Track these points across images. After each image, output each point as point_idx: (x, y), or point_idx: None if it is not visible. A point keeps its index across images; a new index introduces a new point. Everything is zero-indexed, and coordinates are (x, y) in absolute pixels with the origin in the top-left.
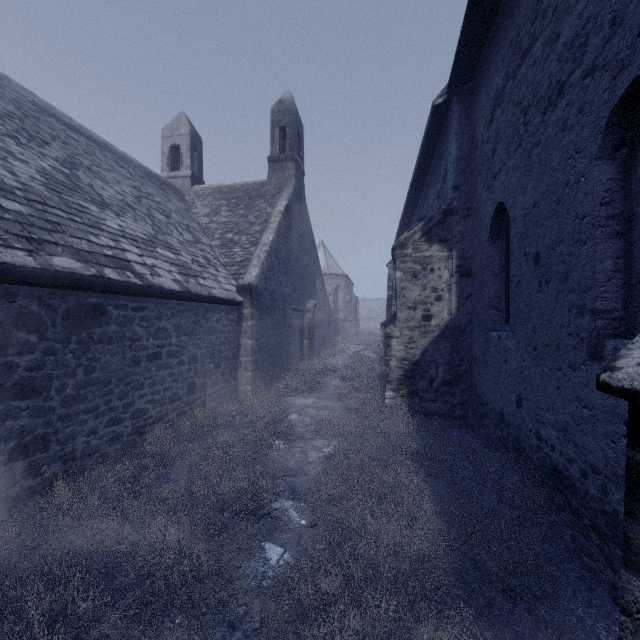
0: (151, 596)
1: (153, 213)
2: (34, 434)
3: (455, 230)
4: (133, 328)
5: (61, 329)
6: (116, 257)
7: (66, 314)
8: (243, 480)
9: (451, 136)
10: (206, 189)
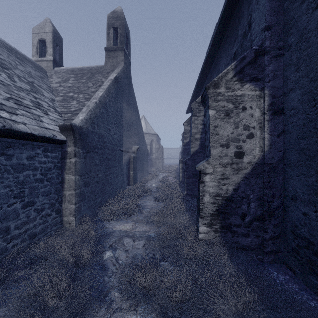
0: None
1: None
2: None
3: (267, 69)
4: None
5: None
6: None
7: None
8: None
9: None
10: (63, 69)
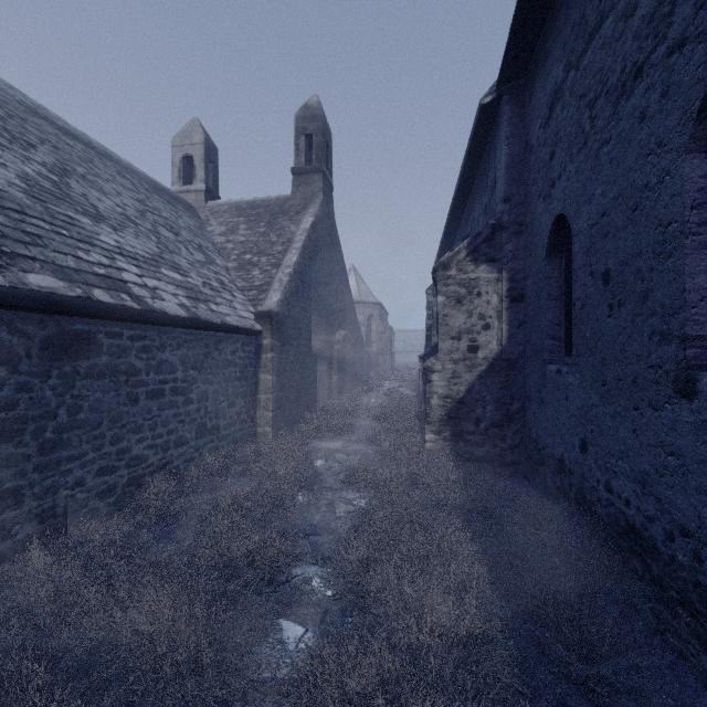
0: (133, 698)
1: (159, 229)
2: (3, 488)
3: (505, 248)
4: (129, 360)
5: (38, 361)
6: (109, 277)
7: (45, 343)
8: (258, 541)
9: (501, 140)
10: (222, 205)
